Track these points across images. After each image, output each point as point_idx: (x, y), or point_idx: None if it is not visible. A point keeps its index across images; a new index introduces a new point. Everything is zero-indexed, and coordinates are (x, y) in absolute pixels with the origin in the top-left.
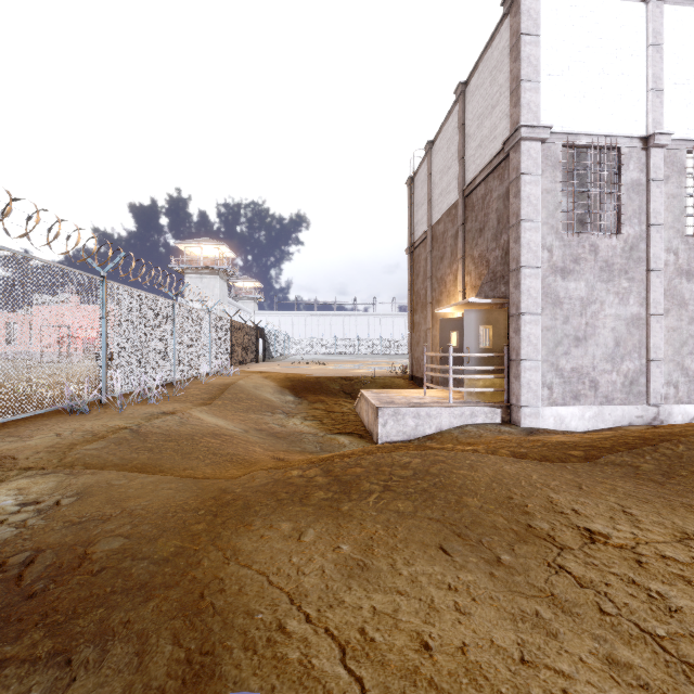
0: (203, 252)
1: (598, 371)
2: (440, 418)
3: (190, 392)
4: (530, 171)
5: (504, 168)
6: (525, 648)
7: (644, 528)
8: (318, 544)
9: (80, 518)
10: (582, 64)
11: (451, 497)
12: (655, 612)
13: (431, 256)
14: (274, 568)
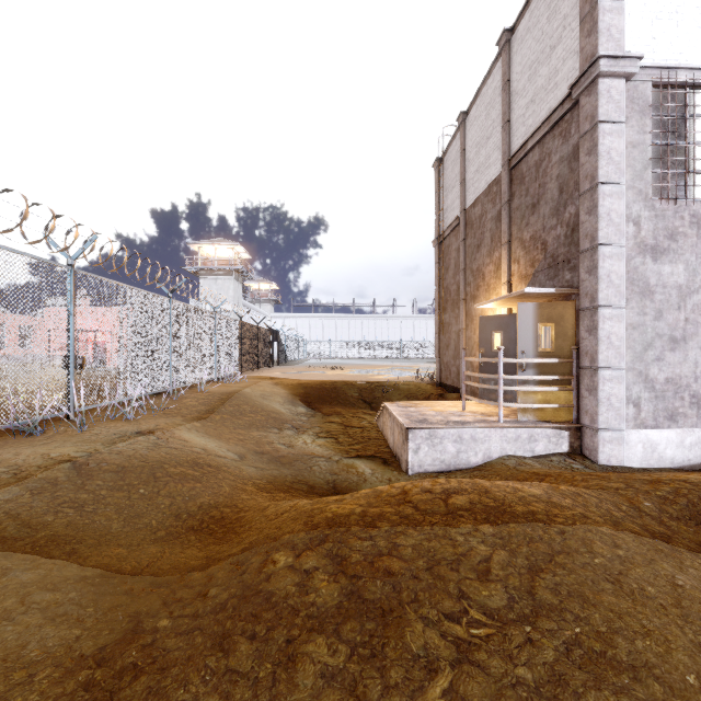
0: (217, 252)
1: None
2: (489, 442)
3: (186, 402)
4: (611, 118)
5: (570, 121)
6: None
7: None
8: None
9: None
10: None
11: None
12: None
13: (464, 245)
14: None
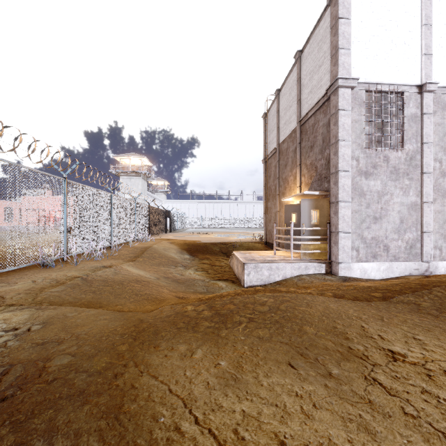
0: (131, 162)
1: (389, 239)
2: (285, 270)
3: (122, 252)
4: (344, 108)
5: (327, 106)
6: (354, 445)
7: (429, 350)
8: (204, 361)
9: (43, 341)
10: (379, 37)
11: (295, 326)
12: (444, 415)
13: (278, 164)
14: (174, 380)
